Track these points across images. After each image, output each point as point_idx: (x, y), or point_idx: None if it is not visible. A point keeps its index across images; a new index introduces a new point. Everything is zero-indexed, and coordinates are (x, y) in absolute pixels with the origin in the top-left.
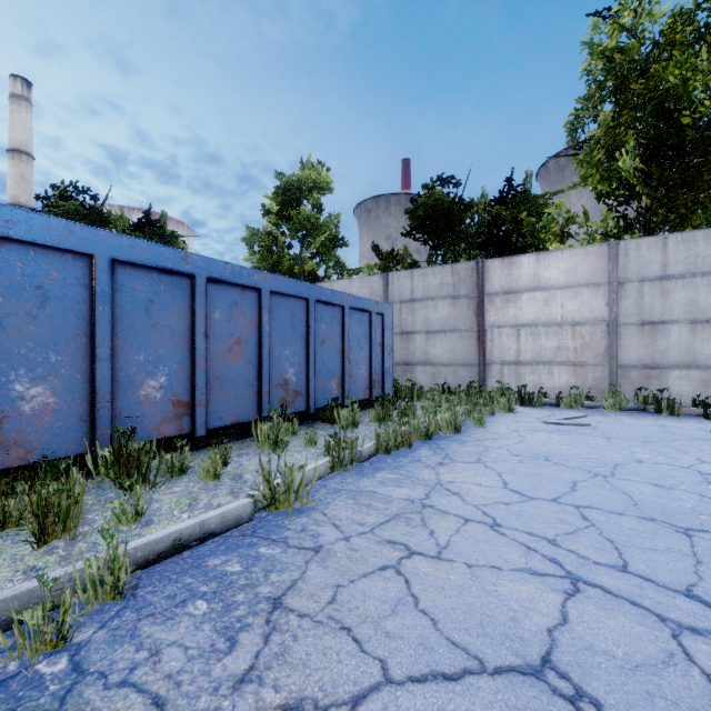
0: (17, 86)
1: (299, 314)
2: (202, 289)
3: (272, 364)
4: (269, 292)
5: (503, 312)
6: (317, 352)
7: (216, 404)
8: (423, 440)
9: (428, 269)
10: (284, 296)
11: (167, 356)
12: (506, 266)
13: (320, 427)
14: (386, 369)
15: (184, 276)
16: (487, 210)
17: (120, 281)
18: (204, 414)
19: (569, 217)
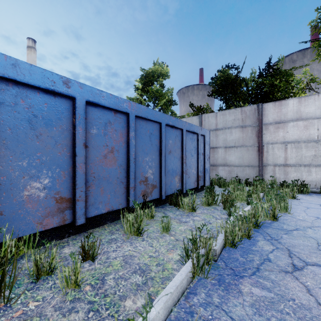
0: (30, 42)
1: (155, 133)
2: (82, 109)
3: (137, 167)
4: (134, 116)
5: (275, 134)
6: (166, 159)
7: (94, 198)
8: (253, 227)
9: (226, 111)
10: (145, 120)
11: (50, 161)
12: (277, 106)
13: (169, 209)
14: (206, 169)
15: (67, 97)
16: (255, 80)
17: (1, 95)
18: (84, 207)
19: (311, 78)
